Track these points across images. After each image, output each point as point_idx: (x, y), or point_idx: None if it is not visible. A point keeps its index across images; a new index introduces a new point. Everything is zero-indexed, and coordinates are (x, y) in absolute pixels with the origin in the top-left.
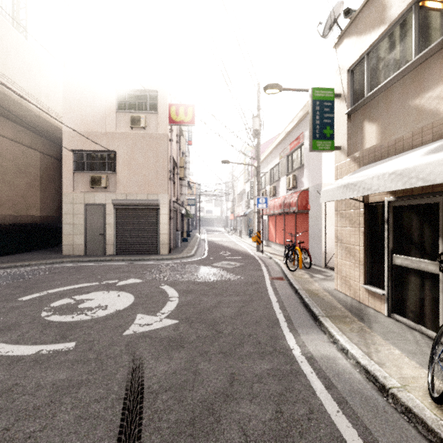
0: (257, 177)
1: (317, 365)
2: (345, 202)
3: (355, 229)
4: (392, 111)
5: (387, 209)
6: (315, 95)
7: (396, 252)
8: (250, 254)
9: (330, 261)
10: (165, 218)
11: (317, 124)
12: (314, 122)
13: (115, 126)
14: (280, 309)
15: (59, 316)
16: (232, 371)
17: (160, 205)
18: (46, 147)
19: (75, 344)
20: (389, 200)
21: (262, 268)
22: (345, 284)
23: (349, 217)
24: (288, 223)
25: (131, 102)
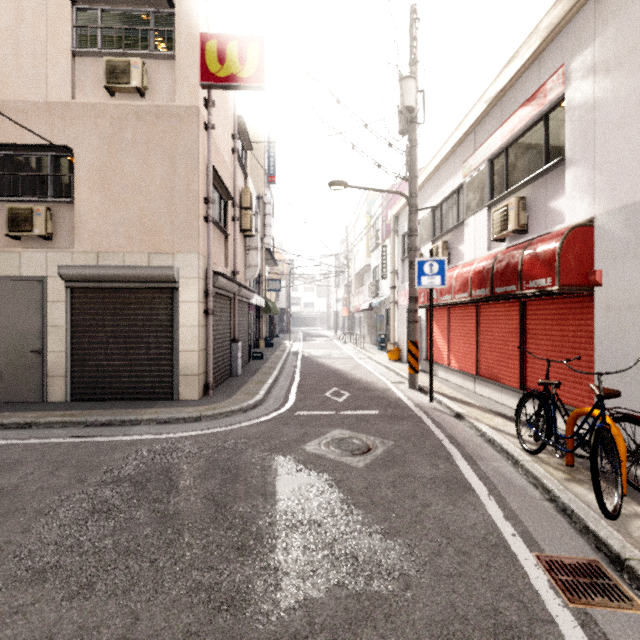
0: (411, 219)
1: None
2: None
3: None
4: None
5: None
6: None
7: None
8: (396, 397)
9: None
10: (193, 311)
11: None
12: None
13: (72, 88)
14: None
15: None
16: None
17: (179, 281)
18: None
19: None
20: None
21: (464, 471)
22: None
23: None
24: (495, 323)
25: (112, 30)
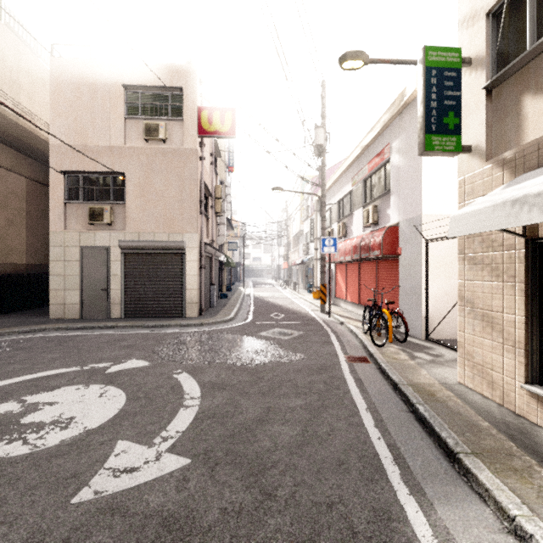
0: (322, 210)
1: None
2: (482, 238)
3: (505, 285)
4: None
5: None
6: (429, 58)
7: None
8: (311, 317)
9: (433, 331)
10: (194, 267)
11: (433, 108)
12: (428, 104)
13: (124, 138)
14: (377, 428)
15: None
16: None
17: (186, 249)
18: (36, 170)
19: None
20: None
21: (332, 340)
22: (480, 377)
23: (492, 263)
24: (366, 273)
25: (146, 104)
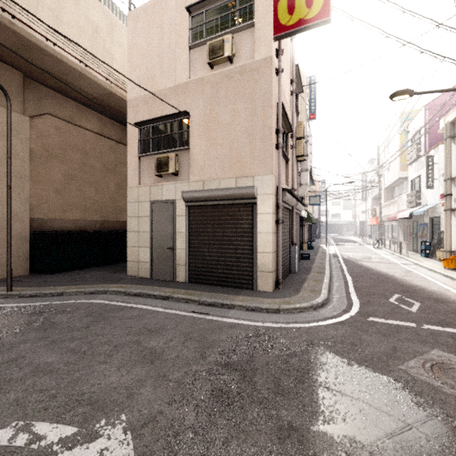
0: None
1: None
2: None
3: None
4: None
5: None
6: None
7: None
8: None
9: None
10: (268, 221)
11: None
12: None
13: (188, 71)
14: None
15: None
16: None
17: (257, 197)
18: None
19: None
20: None
21: None
22: None
23: None
24: None
25: (212, 23)
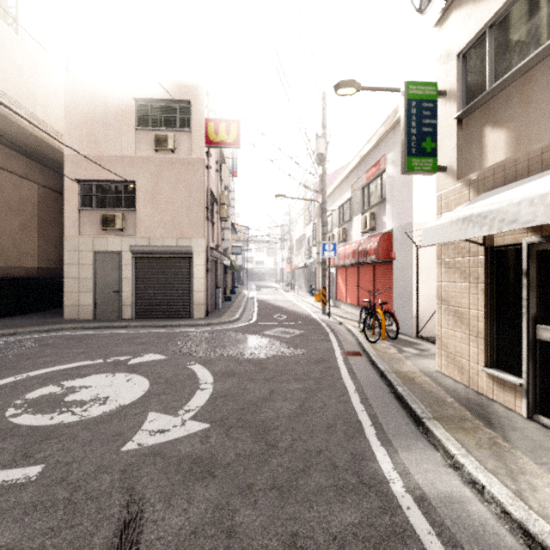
0: (322, 216)
1: (435, 514)
2: (454, 246)
3: (470, 285)
4: (535, 107)
5: (528, 255)
6: (410, 92)
7: (543, 321)
8: (313, 318)
9: (423, 329)
10: (201, 270)
11: (413, 135)
12: (409, 131)
13: (135, 148)
14: (362, 404)
15: (31, 416)
16: (293, 528)
17: (193, 254)
18: (47, 177)
19: (42, 469)
20: (530, 241)
21: (331, 337)
22: (453, 364)
23: (461, 267)
24: (364, 276)
25: (156, 116)
